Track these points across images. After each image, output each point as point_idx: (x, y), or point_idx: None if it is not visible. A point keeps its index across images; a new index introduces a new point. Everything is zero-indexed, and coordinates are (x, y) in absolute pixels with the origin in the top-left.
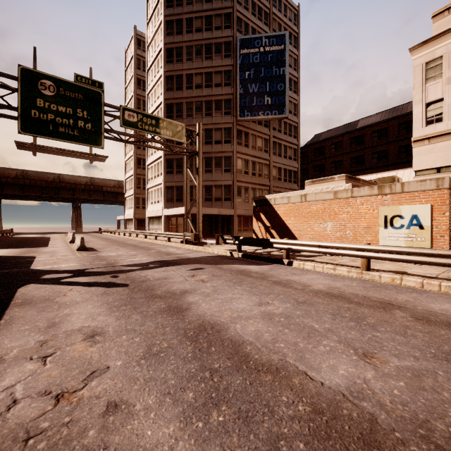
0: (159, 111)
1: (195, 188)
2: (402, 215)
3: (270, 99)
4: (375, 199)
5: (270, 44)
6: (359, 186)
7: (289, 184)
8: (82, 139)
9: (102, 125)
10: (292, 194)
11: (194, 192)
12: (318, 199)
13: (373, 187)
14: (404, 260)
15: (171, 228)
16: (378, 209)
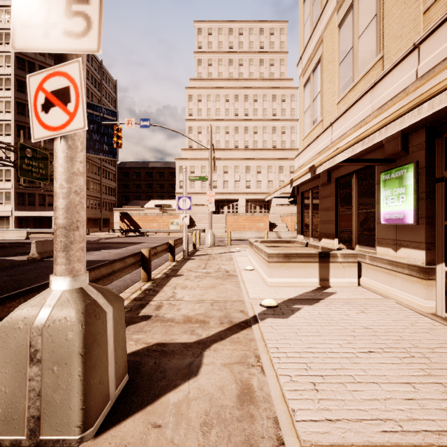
0: (3, 125)
1: (48, 196)
2: (175, 222)
3: (108, 147)
4: (169, 217)
5: (107, 114)
6: (164, 212)
7: (111, 197)
8: (41, 179)
9: (49, 171)
10: (141, 212)
11: (47, 199)
12: (151, 215)
13: (168, 213)
14: (176, 232)
15: (19, 227)
16: (169, 220)
